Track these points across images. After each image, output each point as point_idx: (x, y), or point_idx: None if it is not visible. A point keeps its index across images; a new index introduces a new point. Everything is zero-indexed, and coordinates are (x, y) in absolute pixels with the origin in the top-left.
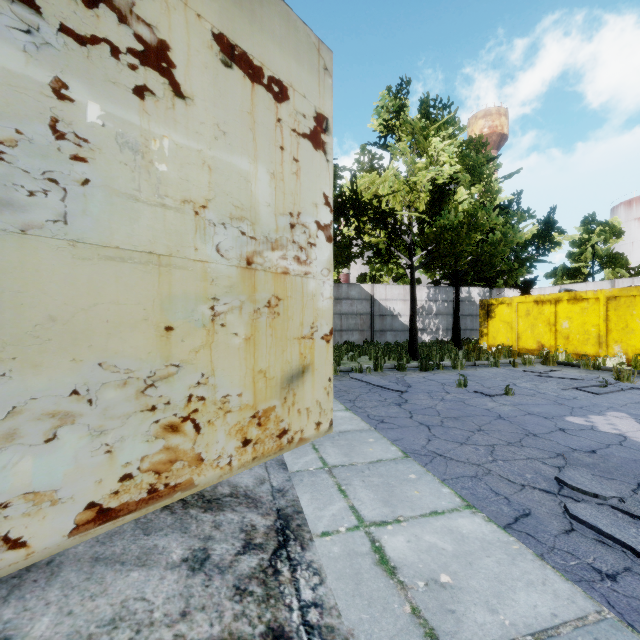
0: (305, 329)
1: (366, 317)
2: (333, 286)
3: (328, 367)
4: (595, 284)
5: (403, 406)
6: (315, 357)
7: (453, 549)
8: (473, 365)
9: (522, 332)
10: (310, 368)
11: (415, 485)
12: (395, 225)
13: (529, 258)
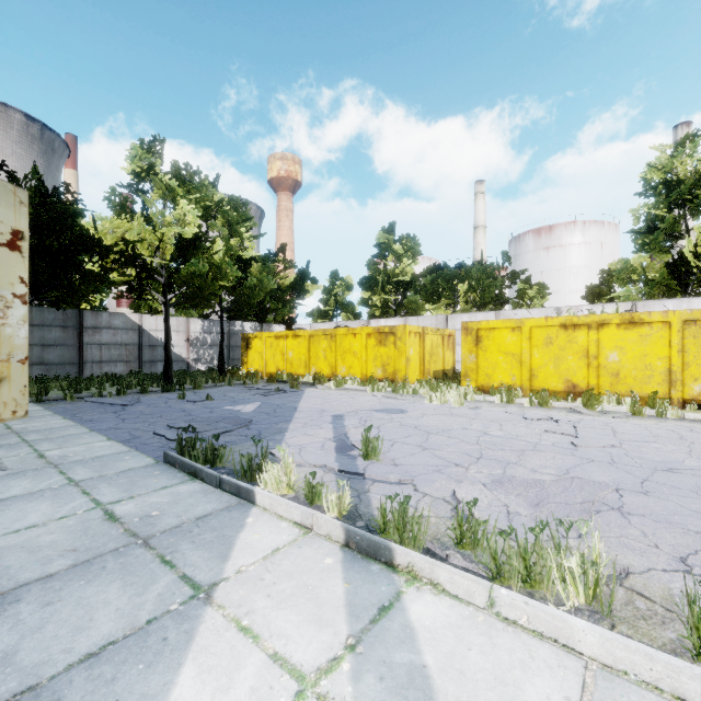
0: (3, 356)
1: (133, 348)
2: (90, 314)
3: (24, 379)
4: (329, 324)
5: (118, 413)
6: (12, 373)
7: (84, 449)
8: (215, 386)
9: (268, 360)
10: (7, 379)
11: (85, 438)
12: (145, 267)
13: (293, 300)
